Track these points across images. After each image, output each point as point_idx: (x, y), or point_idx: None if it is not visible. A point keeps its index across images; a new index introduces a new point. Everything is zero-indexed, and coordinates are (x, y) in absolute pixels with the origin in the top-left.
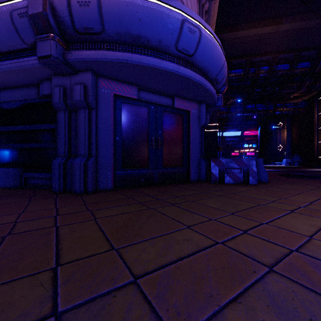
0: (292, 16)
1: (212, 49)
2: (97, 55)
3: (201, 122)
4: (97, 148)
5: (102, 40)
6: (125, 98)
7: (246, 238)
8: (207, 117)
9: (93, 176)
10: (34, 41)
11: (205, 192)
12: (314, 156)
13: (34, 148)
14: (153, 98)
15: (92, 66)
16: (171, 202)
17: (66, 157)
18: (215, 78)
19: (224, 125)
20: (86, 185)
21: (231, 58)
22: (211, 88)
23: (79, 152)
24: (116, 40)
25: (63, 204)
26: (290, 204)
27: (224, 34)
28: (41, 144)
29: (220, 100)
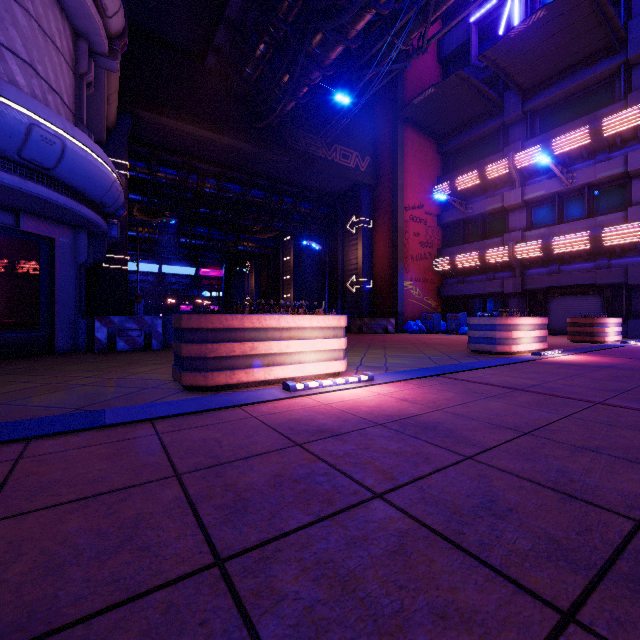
0: (235, 131)
1: (87, 168)
2: None
3: (80, 258)
4: None
5: None
6: None
7: (82, 379)
8: (91, 251)
9: None
10: None
11: (73, 361)
12: None
13: None
14: None
15: None
16: (7, 373)
17: None
18: (101, 201)
19: (165, 252)
20: None
21: (159, 149)
22: (91, 215)
23: None
24: None
25: None
26: (164, 360)
27: (140, 110)
28: None
29: (115, 229)
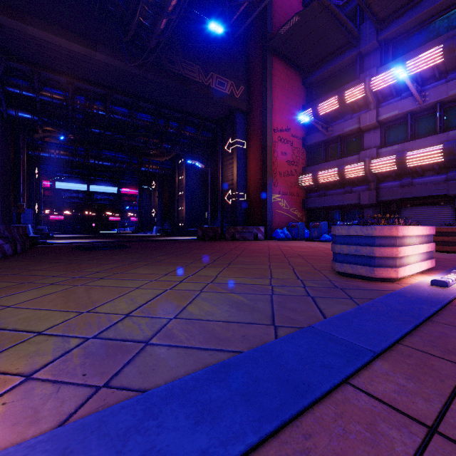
0: (109, 48)
1: None
2: None
3: None
4: None
5: None
6: None
7: None
8: None
9: None
10: None
11: None
12: (176, 224)
13: None
14: None
15: None
16: None
17: None
18: None
19: (92, 175)
20: None
21: (39, 67)
22: None
23: None
24: None
25: None
26: None
27: None
28: None
29: None
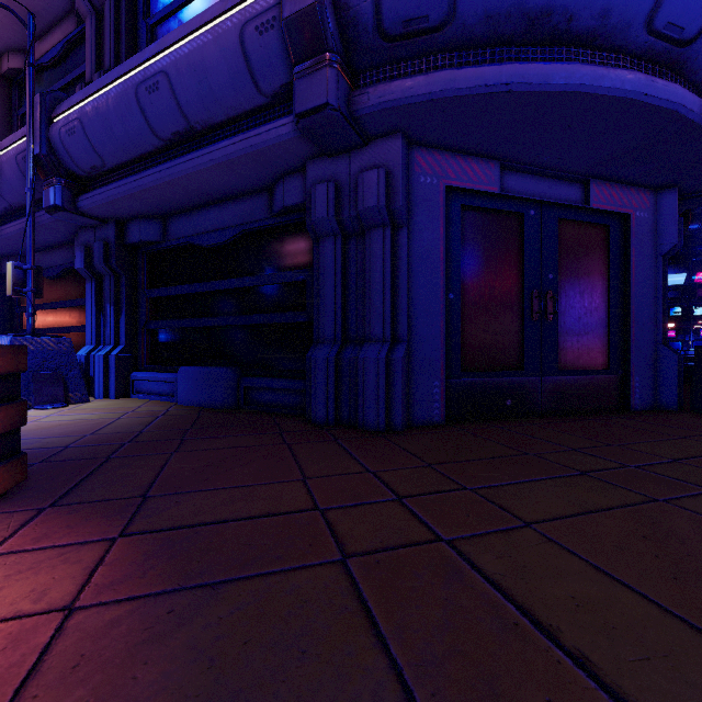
0: None
1: None
2: (430, 86)
3: (663, 243)
4: (409, 322)
5: (441, 46)
6: (467, 193)
7: None
8: (680, 227)
9: (404, 391)
10: (281, 85)
11: None
12: None
13: (260, 326)
14: (535, 188)
15: (408, 119)
16: (695, 482)
17: (338, 343)
18: None
19: None
20: (388, 411)
21: None
22: None
23: (371, 331)
24: (479, 37)
25: (374, 460)
26: None
27: None
28: (276, 315)
29: None
